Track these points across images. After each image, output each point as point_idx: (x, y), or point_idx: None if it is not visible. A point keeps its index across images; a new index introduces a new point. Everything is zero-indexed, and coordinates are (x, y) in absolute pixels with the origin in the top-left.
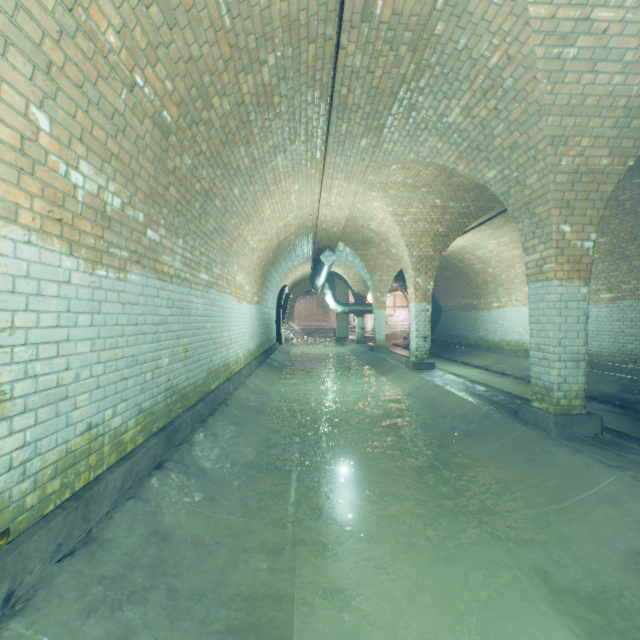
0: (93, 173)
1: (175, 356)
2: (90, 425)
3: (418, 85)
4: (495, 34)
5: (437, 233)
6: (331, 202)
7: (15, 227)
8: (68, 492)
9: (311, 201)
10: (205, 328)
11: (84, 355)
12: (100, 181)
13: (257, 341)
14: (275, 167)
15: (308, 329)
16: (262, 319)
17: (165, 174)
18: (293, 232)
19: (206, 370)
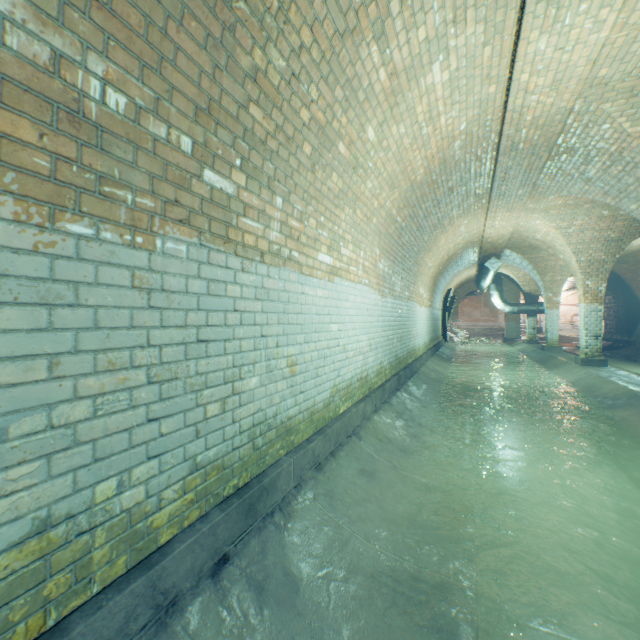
0: (383, 262)
1: (397, 339)
2: (380, 362)
3: (559, 161)
4: (608, 139)
5: (608, 239)
6: (495, 225)
7: (372, 289)
8: (377, 384)
9: (477, 226)
10: (406, 325)
11: (379, 333)
12: (384, 264)
13: (429, 336)
14: (450, 217)
15: (472, 329)
16: (432, 319)
17: (398, 248)
18: (460, 248)
19: (406, 350)
